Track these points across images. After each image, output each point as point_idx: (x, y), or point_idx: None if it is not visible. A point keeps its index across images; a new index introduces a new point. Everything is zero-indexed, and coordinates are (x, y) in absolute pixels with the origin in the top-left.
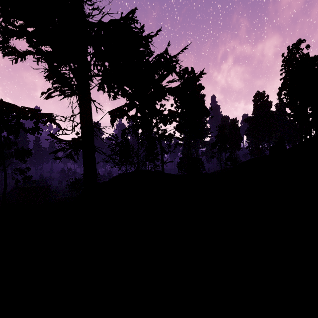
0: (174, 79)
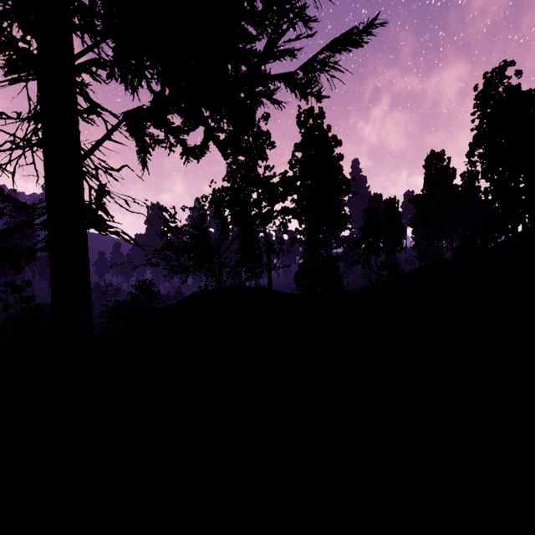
0: (300, 35)
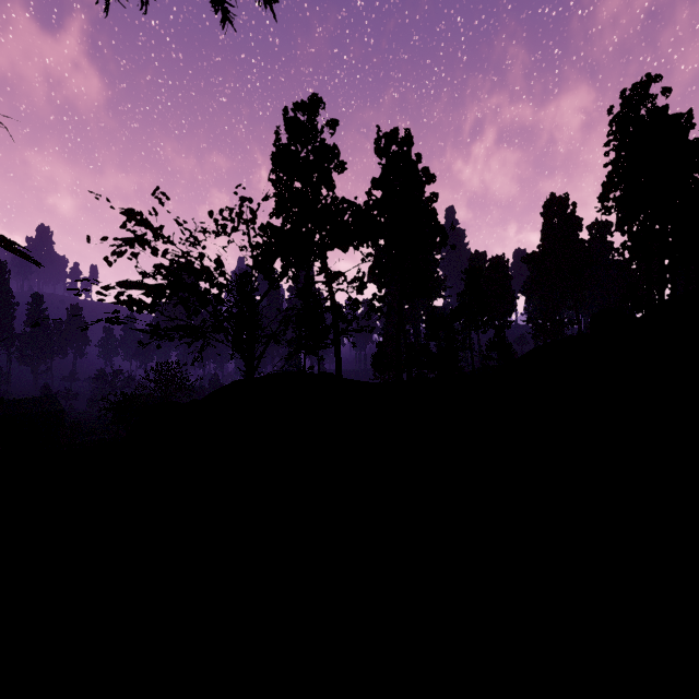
0: None
